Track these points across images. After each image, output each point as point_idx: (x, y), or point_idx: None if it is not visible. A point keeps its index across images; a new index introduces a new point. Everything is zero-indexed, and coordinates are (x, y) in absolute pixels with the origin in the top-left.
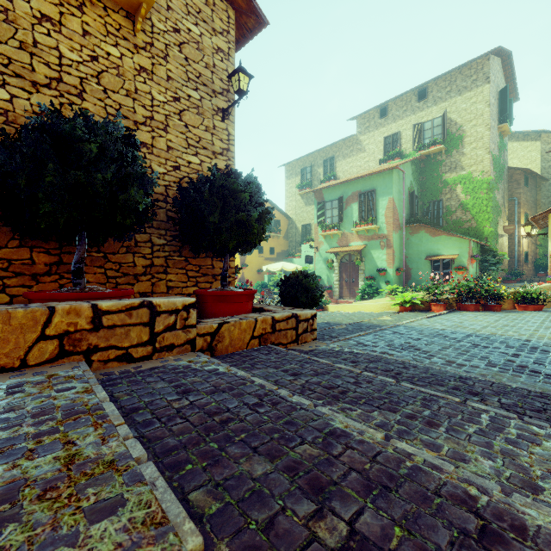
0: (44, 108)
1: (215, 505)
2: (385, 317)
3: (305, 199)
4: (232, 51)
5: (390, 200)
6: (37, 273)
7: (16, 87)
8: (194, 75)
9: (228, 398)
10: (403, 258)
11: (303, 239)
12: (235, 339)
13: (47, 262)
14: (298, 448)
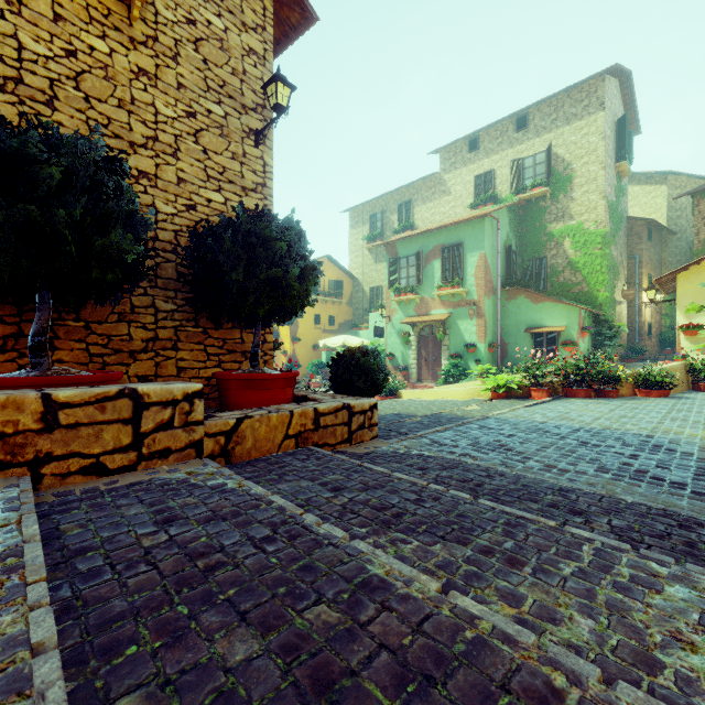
0: None
1: None
2: (472, 406)
3: (374, 254)
4: (269, 54)
5: (481, 256)
6: None
7: None
8: (216, 83)
9: (228, 529)
10: (497, 331)
11: (372, 306)
12: (261, 440)
13: (0, 333)
14: (309, 612)
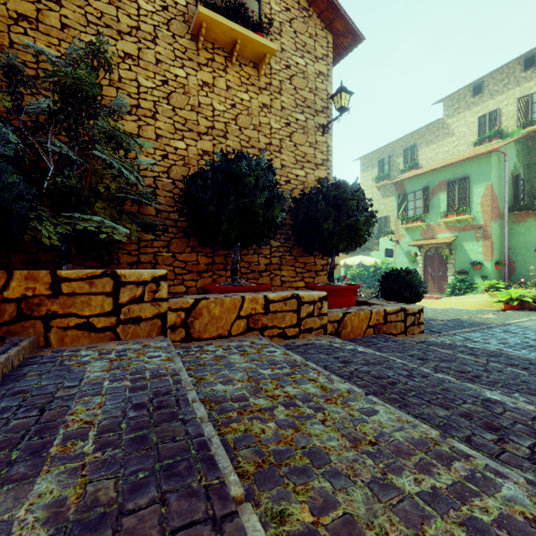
0: (219, 155)
1: None
2: (487, 315)
3: (382, 191)
4: (330, 71)
5: (487, 186)
6: (200, 271)
7: (189, 138)
8: (300, 101)
9: (382, 369)
10: (504, 250)
11: (380, 232)
12: (355, 327)
13: (206, 262)
14: (463, 405)
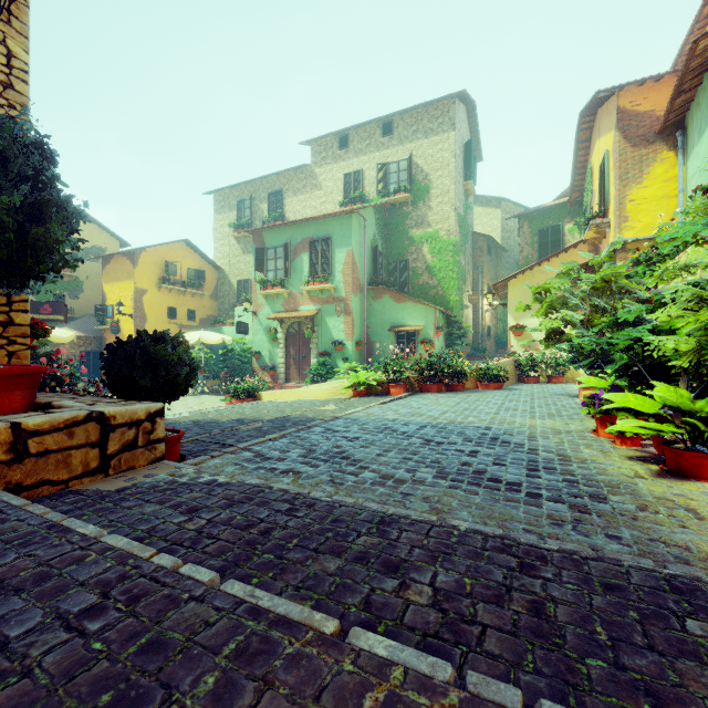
0: None
1: None
2: (328, 406)
3: (242, 244)
4: None
5: (349, 252)
6: None
7: None
8: None
9: None
10: (364, 329)
11: (240, 301)
12: None
13: None
14: None
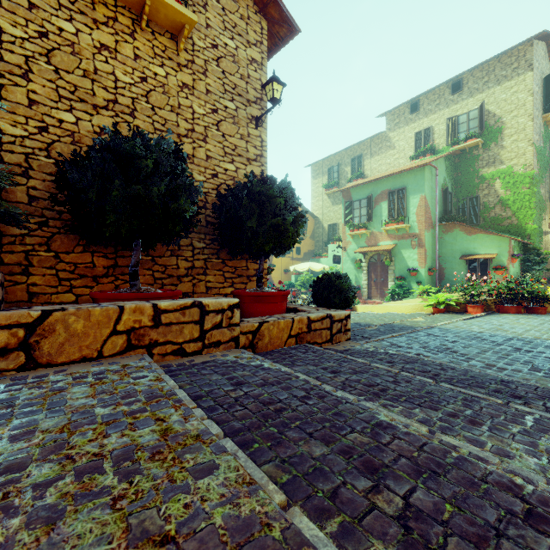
0: (108, 130)
1: (285, 476)
2: (417, 318)
3: (332, 198)
4: (264, 60)
5: (422, 197)
6: (97, 275)
7: (81, 111)
8: (230, 87)
9: (278, 390)
10: (436, 258)
11: (330, 239)
12: (274, 338)
13: (105, 265)
14: (349, 436)
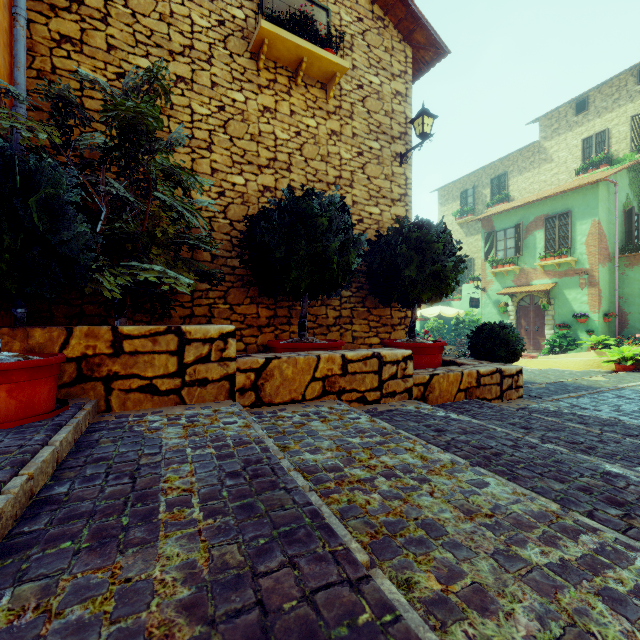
0: (286, 193)
1: None
2: (596, 377)
3: (465, 228)
4: (409, 91)
5: (594, 223)
6: (261, 325)
7: (248, 172)
8: (374, 126)
9: (482, 438)
10: (615, 300)
11: (463, 278)
12: (443, 391)
13: (267, 315)
14: (580, 479)
